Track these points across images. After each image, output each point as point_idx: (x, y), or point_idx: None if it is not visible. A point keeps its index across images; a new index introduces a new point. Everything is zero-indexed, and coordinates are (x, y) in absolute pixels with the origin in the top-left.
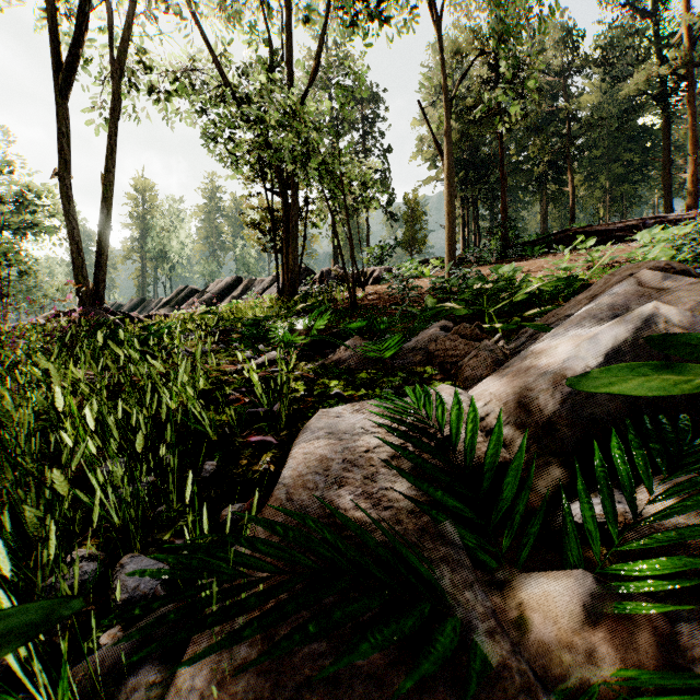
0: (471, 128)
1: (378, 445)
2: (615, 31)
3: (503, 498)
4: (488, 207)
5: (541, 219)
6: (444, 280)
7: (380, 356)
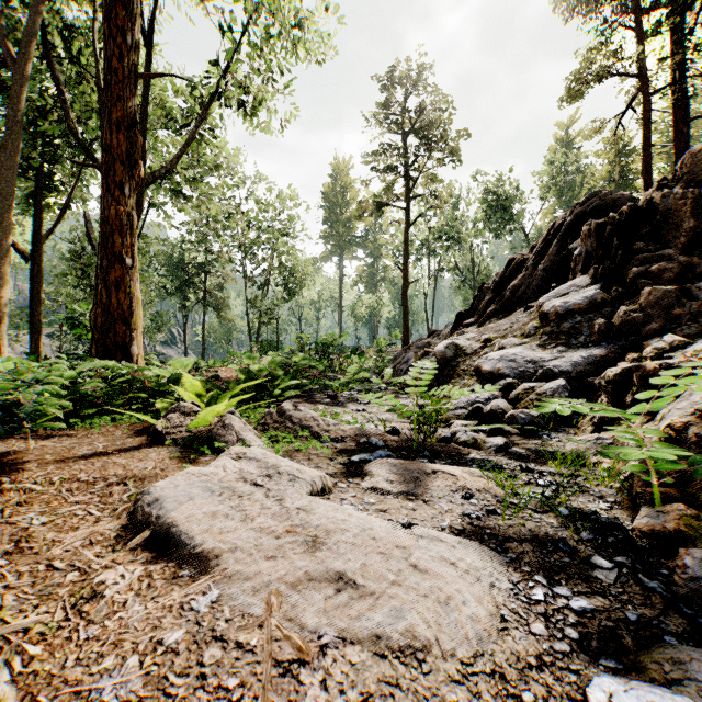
0: None
1: None
2: None
3: None
4: None
5: None
6: None
7: None
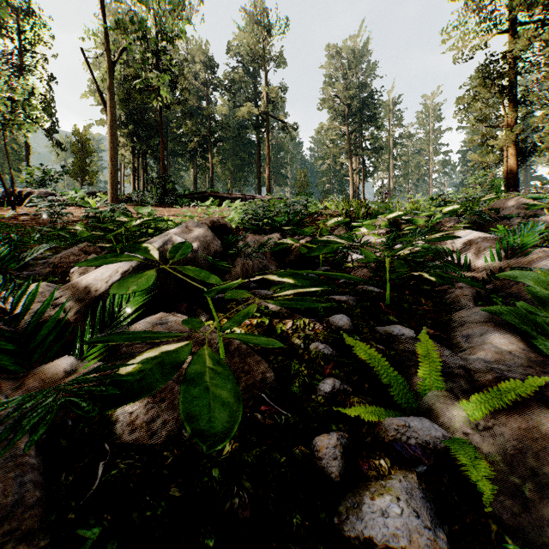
0: (137, 94)
1: None
2: (235, 74)
3: (40, 335)
4: (155, 161)
5: (194, 181)
6: (98, 211)
7: (1, 267)
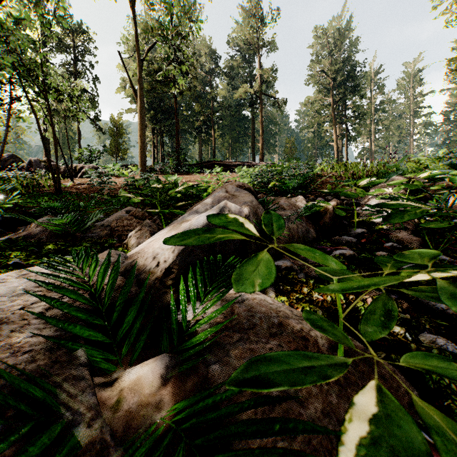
0: (158, 85)
1: (37, 301)
2: (233, 61)
3: (126, 321)
4: (169, 138)
5: (199, 152)
6: (134, 180)
7: (70, 230)
